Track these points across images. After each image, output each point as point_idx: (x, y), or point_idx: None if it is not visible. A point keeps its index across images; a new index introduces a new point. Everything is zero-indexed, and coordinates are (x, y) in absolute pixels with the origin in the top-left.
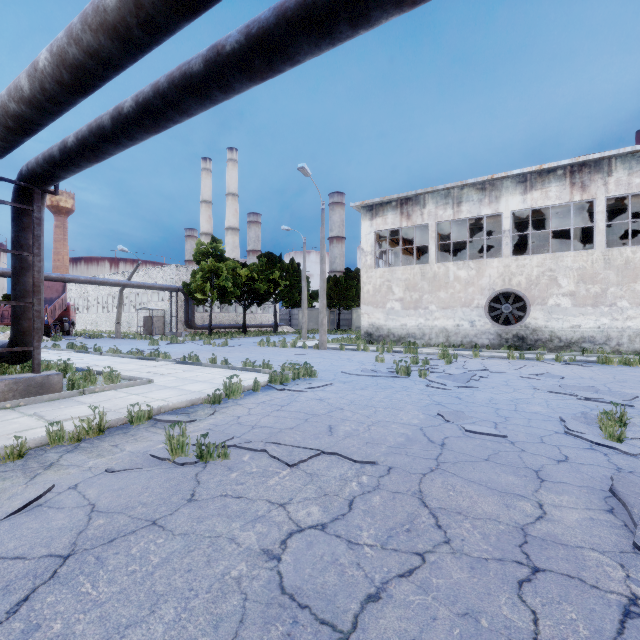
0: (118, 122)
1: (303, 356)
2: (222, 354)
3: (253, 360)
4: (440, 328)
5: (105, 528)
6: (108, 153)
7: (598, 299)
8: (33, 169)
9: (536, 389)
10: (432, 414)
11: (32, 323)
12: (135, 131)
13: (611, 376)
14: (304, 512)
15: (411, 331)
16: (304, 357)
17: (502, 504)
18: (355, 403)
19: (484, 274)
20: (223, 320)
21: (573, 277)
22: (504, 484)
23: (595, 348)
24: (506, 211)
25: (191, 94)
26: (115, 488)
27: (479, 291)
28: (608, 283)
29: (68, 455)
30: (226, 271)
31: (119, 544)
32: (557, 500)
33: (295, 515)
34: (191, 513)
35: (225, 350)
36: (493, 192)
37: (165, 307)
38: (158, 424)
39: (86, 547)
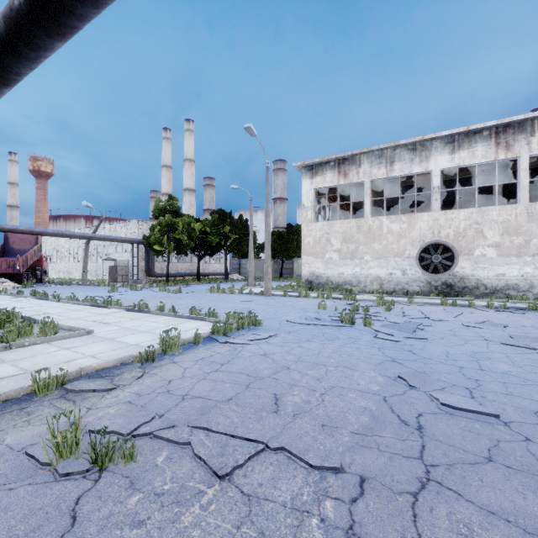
0: (11, 21)
1: (249, 303)
2: (173, 301)
3: (201, 307)
4: (374, 276)
5: None
6: (12, 71)
7: (522, 250)
8: None
9: (487, 340)
10: (391, 376)
11: None
12: (33, 34)
13: None
14: None
15: (348, 279)
16: (250, 304)
17: None
18: (302, 360)
19: (415, 227)
20: (180, 269)
21: (498, 229)
22: None
23: (519, 295)
24: (435, 169)
25: None
26: None
27: (410, 242)
28: (531, 235)
29: None
30: (182, 225)
31: None
32: None
33: None
34: None
35: (177, 297)
36: (423, 152)
37: (128, 257)
38: (70, 394)
39: None
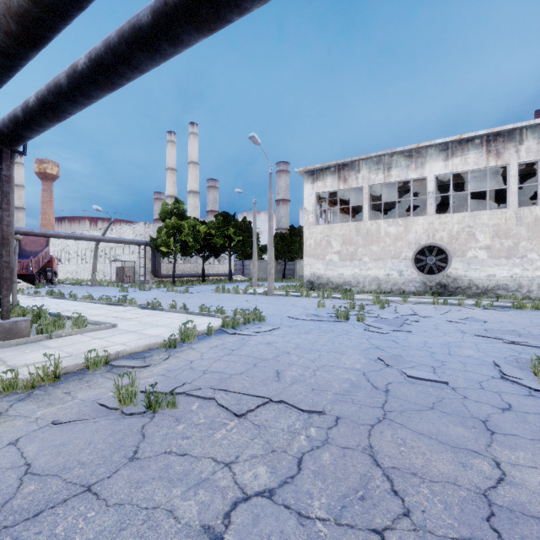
0: (73, 80)
1: (253, 302)
2: (182, 300)
3: (209, 305)
4: (372, 277)
5: (34, 497)
6: (67, 112)
7: (511, 252)
8: (0, 129)
9: (464, 333)
10: (373, 358)
11: (1, 273)
12: (90, 88)
13: (528, 320)
14: (250, 474)
15: (347, 280)
16: (254, 303)
17: (457, 462)
18: (300, 347)
19: (411, 230)
20: (185, 270)
21: (489, 233)
22: (455, 437)
23: (508, 294)
24: (430, 175)
25: (141, 48)
26: (56, 444)
27: (406, 245)
28: (520, 238)
29: (19, 404)
30: (187, 228)
31: (44, 519)
32: (513, 457)
33: (241, 478)
34: (130, 476)
35: (185, 296)
36: (419, 159)
37: (135, 259)
38: (114, 369)
39: (6, 524)
